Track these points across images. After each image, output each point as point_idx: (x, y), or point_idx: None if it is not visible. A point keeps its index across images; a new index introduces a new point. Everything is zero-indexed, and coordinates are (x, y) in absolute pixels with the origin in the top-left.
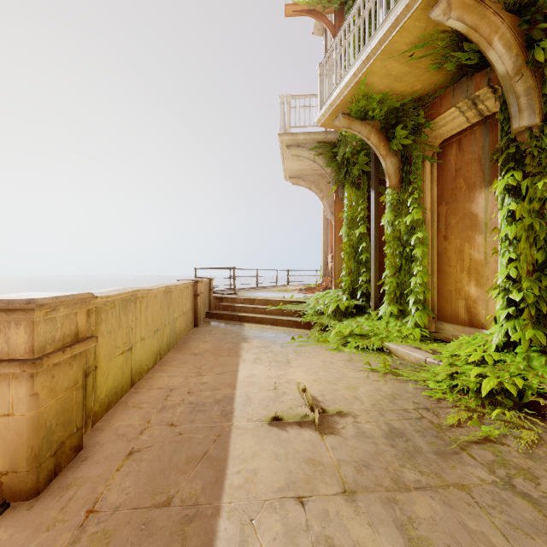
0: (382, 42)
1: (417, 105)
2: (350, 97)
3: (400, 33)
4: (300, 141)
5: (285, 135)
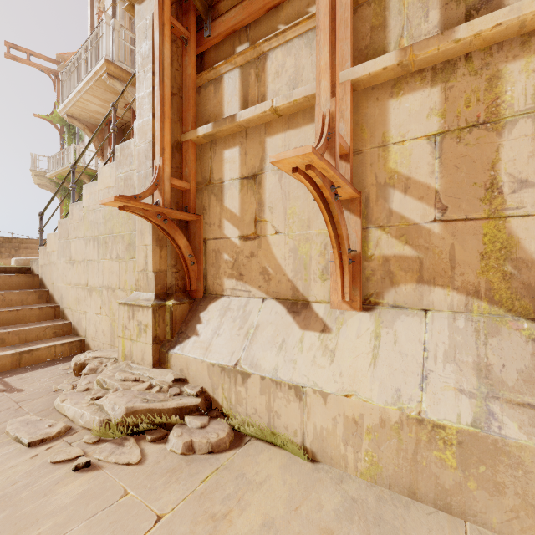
0: (62, 170)
1: (81, 181)
2: (57, 175)
3: (66, 171)
4: (42, 174)
5: (34, 170)
